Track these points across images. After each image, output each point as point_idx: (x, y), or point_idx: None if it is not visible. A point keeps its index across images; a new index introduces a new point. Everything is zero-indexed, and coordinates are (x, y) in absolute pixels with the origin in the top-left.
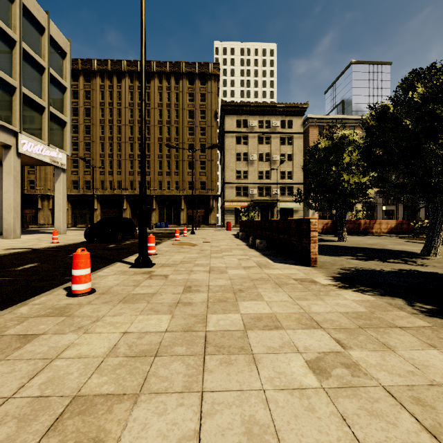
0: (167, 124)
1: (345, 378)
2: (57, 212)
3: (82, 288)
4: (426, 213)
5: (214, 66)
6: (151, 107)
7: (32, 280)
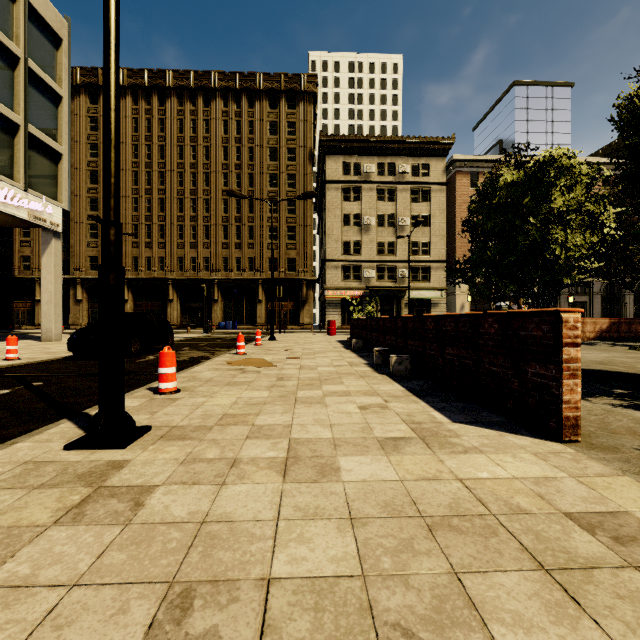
0: (235, 170)
1: None
2: (46, 304)
3: None
4: None
5: (309, 79)
6: (211, 143)
7: None
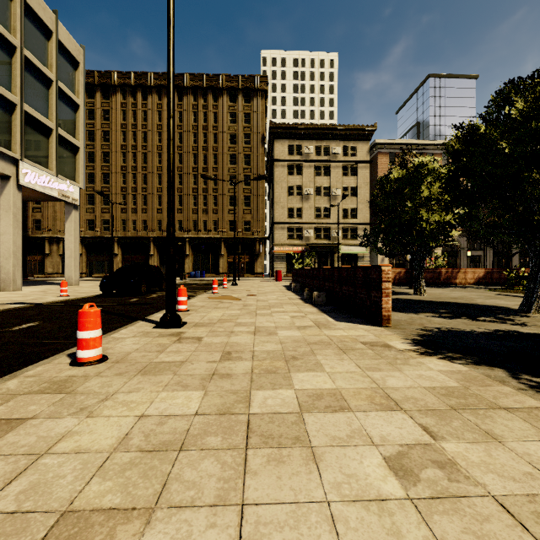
0: (203, 151)
1: (439, 483)
2: (68, 258)
3: (89, 356)
4: (520, 260)
5: (261, 79)
6: (183, 130)
7: (29, 344)
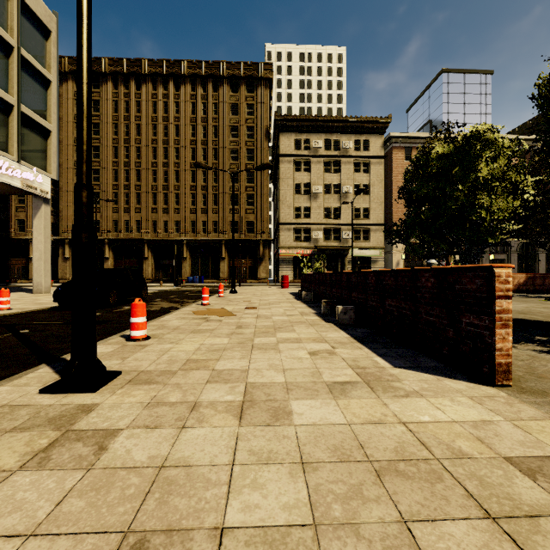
0: (202, 145)
1: None
2: (37, 261)
3: None
4: None
5: (266, 67)
6: (181, 122)
7: None
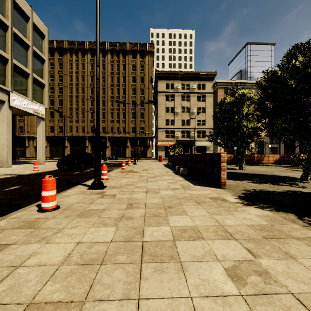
0: (117, 87)
1: (259, 285)
2: (38, 148)
3: (49, 206)
4: (299, 149)
5: (150, 45)
6: (105, 74)
7: (14, 199)
